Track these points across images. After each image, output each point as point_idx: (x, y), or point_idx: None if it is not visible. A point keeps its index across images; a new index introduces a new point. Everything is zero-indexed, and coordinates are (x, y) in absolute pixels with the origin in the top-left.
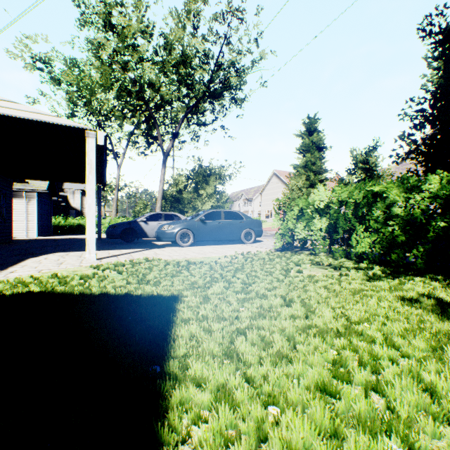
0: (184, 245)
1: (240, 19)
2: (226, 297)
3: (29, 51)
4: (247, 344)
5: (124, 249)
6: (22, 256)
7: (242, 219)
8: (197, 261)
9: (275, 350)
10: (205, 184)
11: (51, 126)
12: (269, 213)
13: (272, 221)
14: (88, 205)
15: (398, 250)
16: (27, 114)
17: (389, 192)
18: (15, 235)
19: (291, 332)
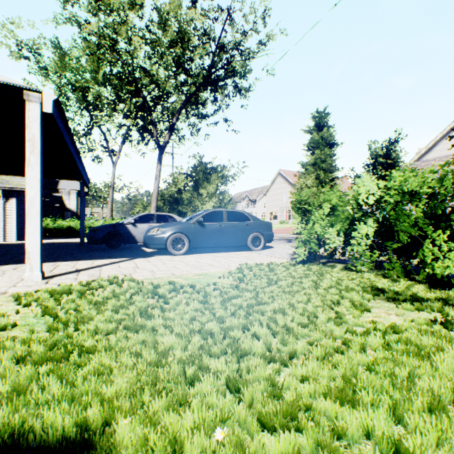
0: (177, 253)
1: None
2: None
3: (14, 37)
4: None
5: (100, 259)
6: None
7: (249, 221)
8: (187, 283)
9: None
10: (206, 182)
11: None
12: (274, 215)
13: (277, 223)
14: (29, 200)
15: None
16: None
17: None
18: None
19: None
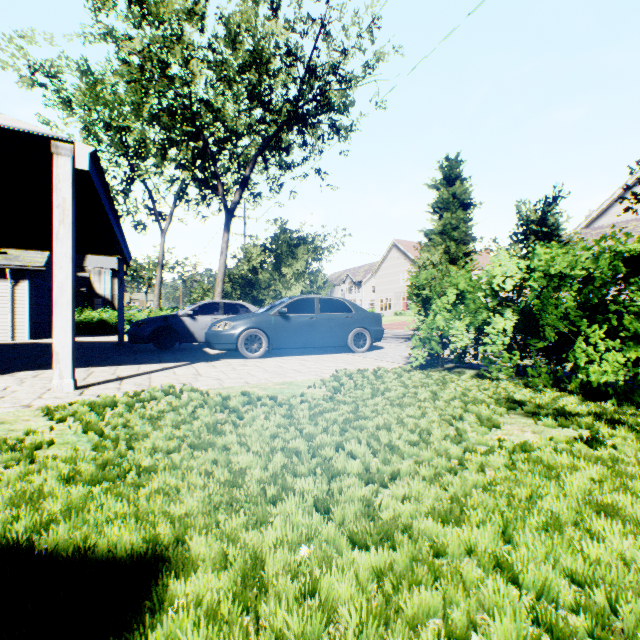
0: (252, 355)
1: None
2: (318, 576)
3: (25, 57)
4: None
5: (148, 363)
6: None
7: (350, 312)
8: (266, 394)
9: None
10: (291, 258)
11: None
12: (387, 303)
13: (391, 314)
14: (59, 285)
15: None
16: None
17: None
18: None
19: None
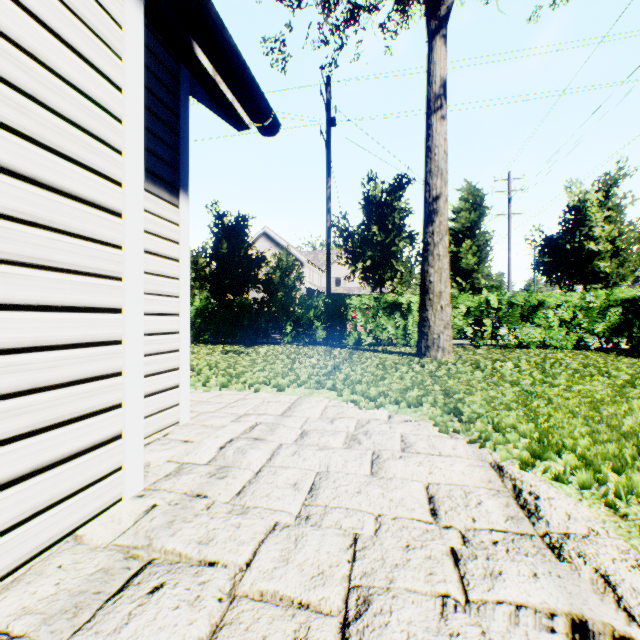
0: None
1: None
2: None
3: None
4: None
5: None
6: None
7: None
8: None
9: None
10: None
11: None
12: None
13: None
14: None
15: None
16: None
17: None
18: None
19: None
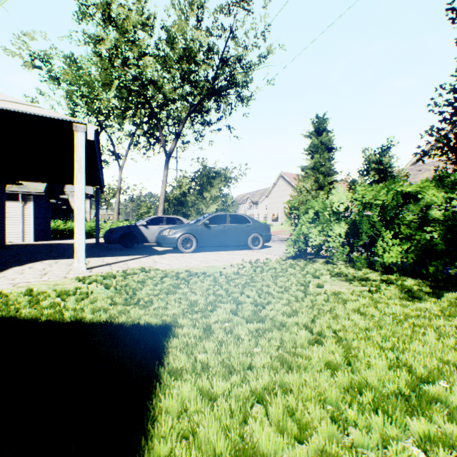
0: (186, 251)
1: (247, 10)
2: (233, 328)
3: (27, 49)
4: (272, 434)
5: (121, 256)
6: (6, 264)
7: (249, 223)
8: (200, 271)
9: (318, 443)
10: (210, 186)
11: (34, 118)
12: (276, 216)
13: (279, 224)
14: (77, 208)
15: (437, 261)
16: (4, 104)
17: (424, 192)
18: (10, 240)
19: (334, 398)
